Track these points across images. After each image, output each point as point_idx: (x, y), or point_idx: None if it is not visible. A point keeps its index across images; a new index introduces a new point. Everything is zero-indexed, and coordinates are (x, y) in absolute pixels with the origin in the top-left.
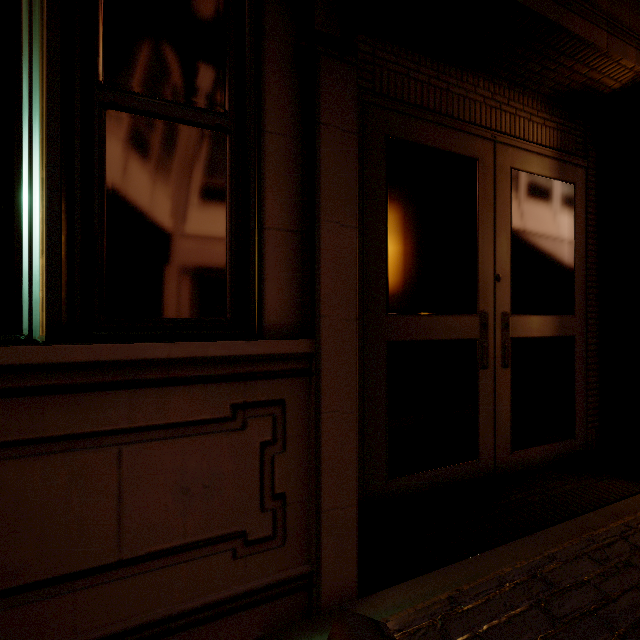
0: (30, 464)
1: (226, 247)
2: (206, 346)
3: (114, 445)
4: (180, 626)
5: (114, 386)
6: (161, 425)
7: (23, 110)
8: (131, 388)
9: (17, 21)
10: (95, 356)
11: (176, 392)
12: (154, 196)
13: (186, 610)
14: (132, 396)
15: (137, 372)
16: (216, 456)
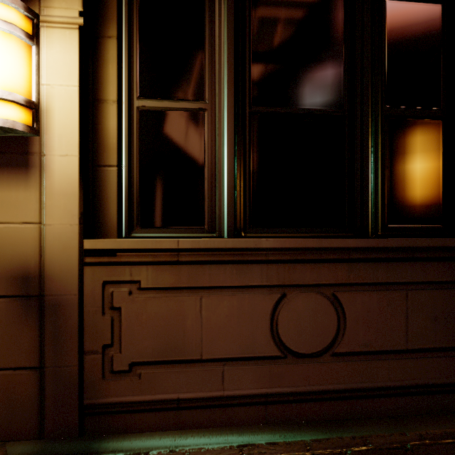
0: (372, 294)
1: (442, 185)
2: (445, 240)
3: (404, 290)
4: (433, 391)
5: (404, 260)
6: (424, 282)
7: (355, 126)
8: (411, 261)
9: (353, 84)
10: (396, 244)
11: (431, 265)
12: (407, 160)
13: (435, 383)
14: (412, 265)
15: (414, 253)
16: (450, 302)
